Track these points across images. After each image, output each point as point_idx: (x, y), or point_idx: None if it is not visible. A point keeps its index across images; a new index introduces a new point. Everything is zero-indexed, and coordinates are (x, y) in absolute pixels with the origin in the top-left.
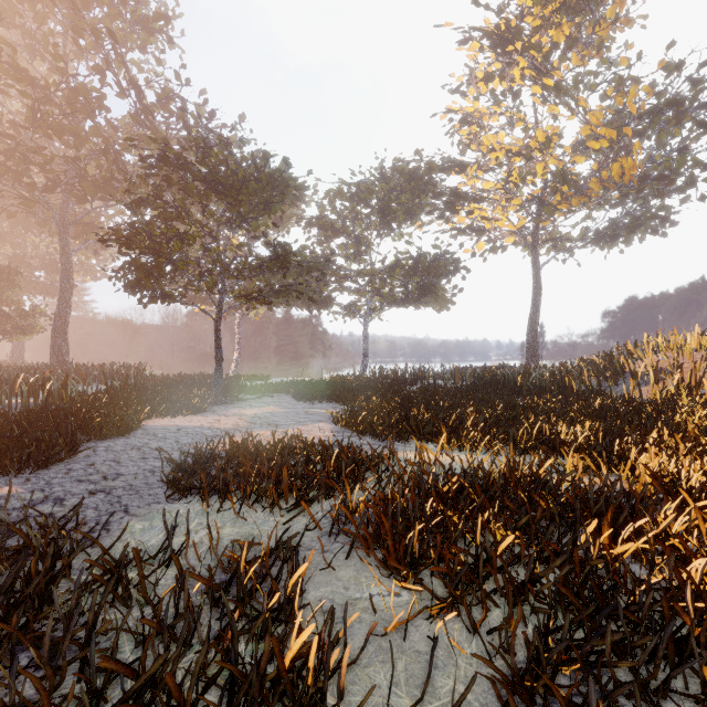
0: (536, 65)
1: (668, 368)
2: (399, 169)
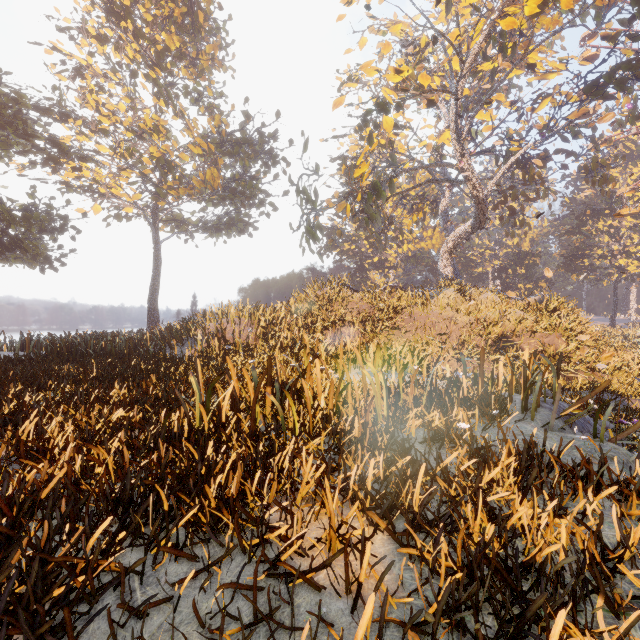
0: (150, 56)
1: (214, 331)
2: None
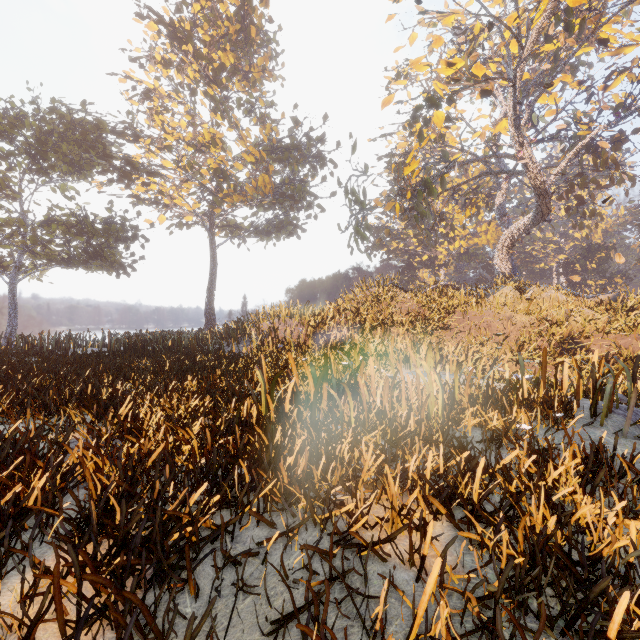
0: (208, 74)
1: (267, 330)
2: (58, 113)
